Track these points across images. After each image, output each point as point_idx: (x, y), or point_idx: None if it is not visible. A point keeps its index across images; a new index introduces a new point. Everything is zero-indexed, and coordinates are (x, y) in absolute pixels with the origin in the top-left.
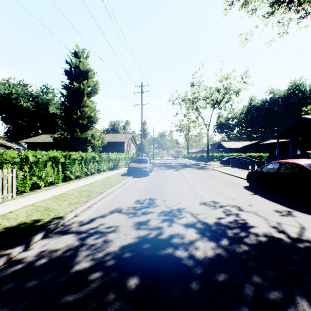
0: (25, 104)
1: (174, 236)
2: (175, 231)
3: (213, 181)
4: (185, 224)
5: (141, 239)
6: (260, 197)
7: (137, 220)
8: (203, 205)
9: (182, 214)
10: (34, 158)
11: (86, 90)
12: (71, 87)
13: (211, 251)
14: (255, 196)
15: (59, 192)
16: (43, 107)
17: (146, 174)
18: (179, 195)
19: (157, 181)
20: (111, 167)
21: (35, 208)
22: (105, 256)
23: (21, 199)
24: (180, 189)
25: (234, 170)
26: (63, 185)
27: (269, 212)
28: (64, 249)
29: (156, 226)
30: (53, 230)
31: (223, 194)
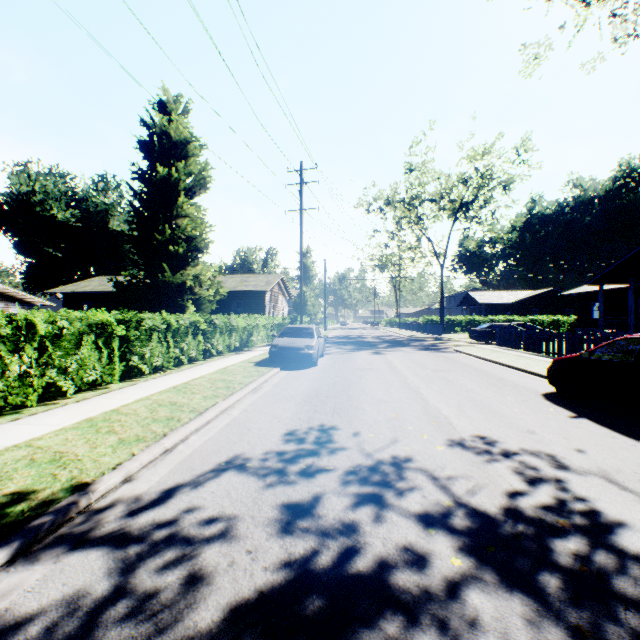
0: (62, 215)
1: (394, 563)
2: (396, 542)
3: (466, 381)
4: (421, 516)
5: (295, 576)
6: (597, 425)
7: (286, 497)
8: (457, 448)
9: (409, 478)
10: (50, 326)
11: (184, 182)
12: (152, 175)
13: (526, 639)
14: (584, 422)
15: (104, 408)
16: (98, 221)
17: (312, 362)
18: (390, 418)
19: (336, 378)
20: (235, 346)
21: (30, 454)
22: None
23: (8, 427)
24: (392, 400)
25: (507, 353)
26: (120, 388)
27: None
28: (58, 612)
29: (339, 522)
30: (51, 530)
31: (499, 415)
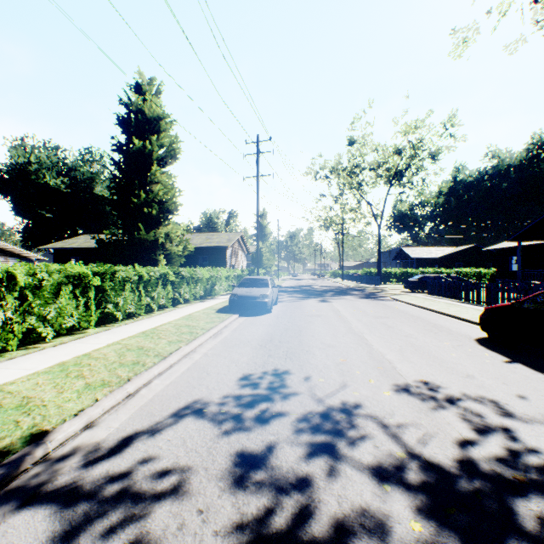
0: (53, 182)
1: (351, 527)
2: (352, 501)
3: (405, 327)
4: (375, 469)
5: (247, 543)
6: (532, 371)
7: (240, 446)
8: (403, 394)
9: (359, 426)
10: (30, 278)
11: (157, 153)
12: (129, 147)
13: None
14: (519, 367)
15: (77, 352)
16: (84, 187)
17: (267, 309)
18: (339, 362)
19: (288, 324)
20: (200, 295)
21: None
22: None
23: None
24: (339, 345)
25: (438, 301)
26: (95, 333)
27: None
28: None
29: (292, 476)
30: (2, 484)
31: (439, 359)
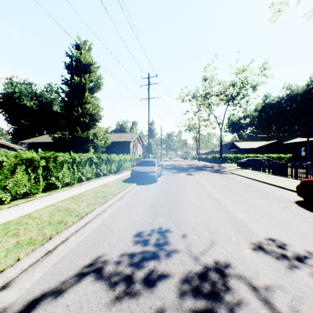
0: (29, 103)
1: None
2: None
3: (244, 192)
4: None
5: None
6: None
7: None
8: (260, 251)
9: (233, 289)
10: None
11: (88, 85)
12: (72, 81)
13: None
14: None
15: (22, 213)
16: (47, 106)
17: (154, 180)
18: (205, 221)
19: (168, 190)
20: (114, 170)
21: None
22: None
23: None
24: (203, 206)
25: (260, 174)
26: (40, 197)
27: None
28: None
29: None
30: None
31: (276, 219)
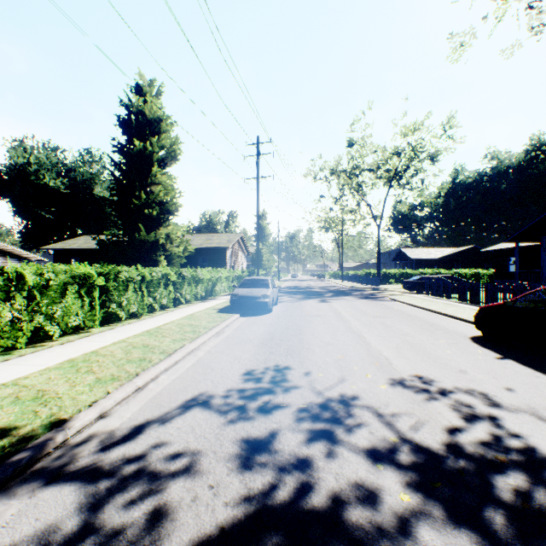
0: (53, 183)
1: (347, 499)
2: (348, 478)
3: (402, 326)
4: (369, 452)
5: (254, 511)
6: (522, 366)
7: (245, 433)
8: (398, 387)
9: (356, 415)
10: (37, 278)
11: (157, 154)
12: (130, 148)
13: None
14: (509, 363)
15: (84, 350)
16: (84, 188)
17: (267, 309)
18: (337, 359)
19: (289, 323)
20: (201, 295)
21: (15, 392)
22: None
23: None
24: (338, 343)
25: (436, 301)
26: (100, 332)
27: None
28: None
29: (294, 457)
30: (28, 465)
31: (433, 356)
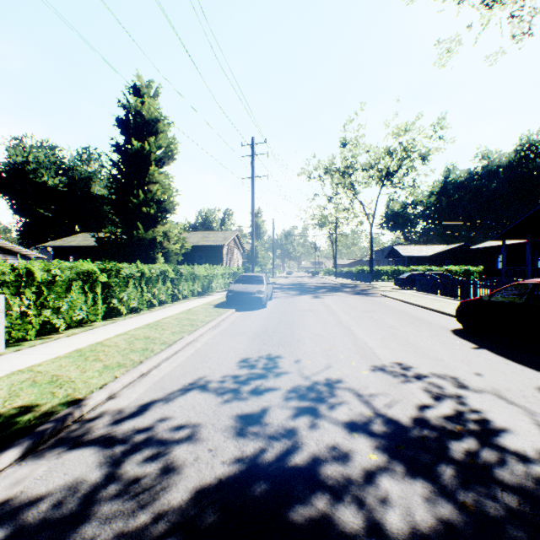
0: (52, 181)
1: (325, 458)
2: (327, 443)
3: (389, 320)
4: (347, 423)
5: (247, 467)
6: (494, 355)
7: (240, 409)
8: (379, 372)
9: (338, 395)
10: (45, 274)
11: (155, 154)
12: (128, 148)
13: (423, 511)
14: (483, 352)
15: (90, 341)
16: (82, 186)
17: (262, 304)
18: (325, 349)
19: (282, 317)
20: (198, 292)
21: (32, 377)
22: (156, 522)
23: (12, 356)
24: (327, 335)
25: (425, 297)
26: (103, 326)
27: (527, 392)
28: (62, 493)
29: (282, 428)
30: (52, 434)
31: (414, 346)
